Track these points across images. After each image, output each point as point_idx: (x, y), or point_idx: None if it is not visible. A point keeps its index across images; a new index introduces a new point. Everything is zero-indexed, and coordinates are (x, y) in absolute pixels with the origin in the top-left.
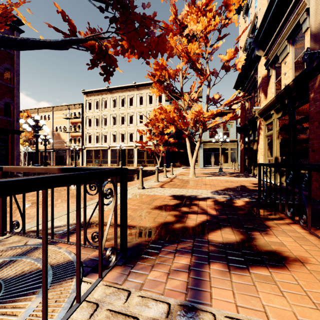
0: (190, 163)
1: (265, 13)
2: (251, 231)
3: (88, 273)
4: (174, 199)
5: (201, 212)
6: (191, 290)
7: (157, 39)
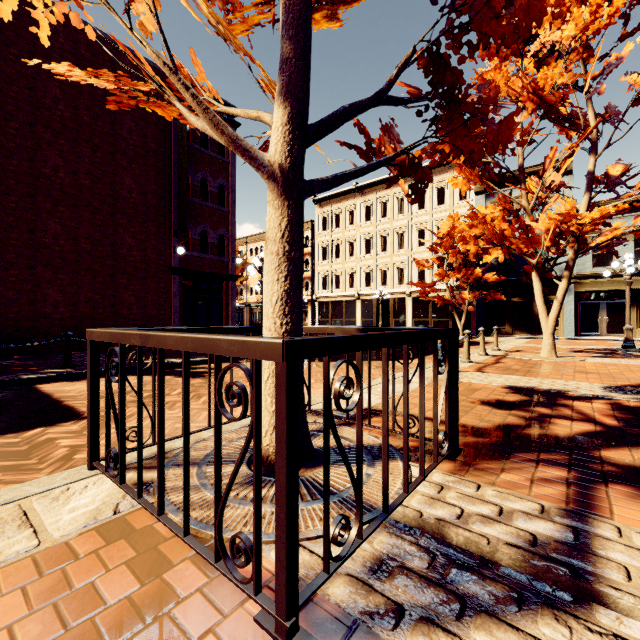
0: (543, 326)
1: None
2: None
3: (411, 461)
4: (515, 393)
5: (581, 418)
6: (574, 502)
7: (498, 125)
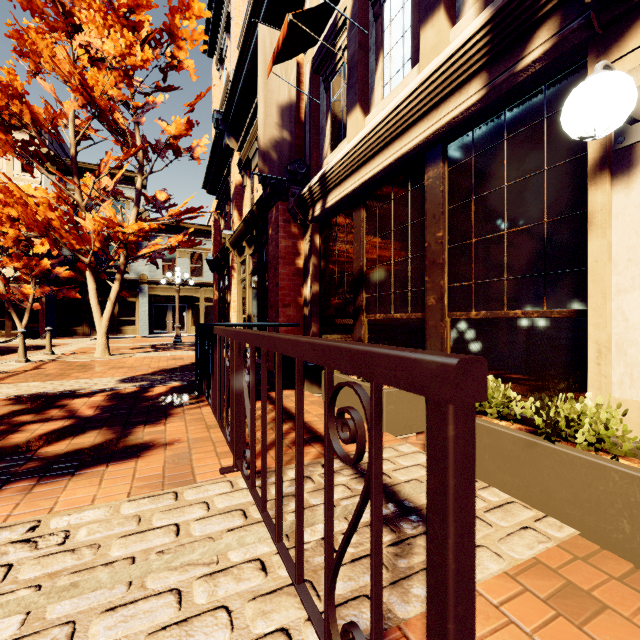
0: (98, 326)
1: (232, 84)
2: (134, 426)
3: None
4: (12, 404)
5: (63, 416)
6: None
7: None
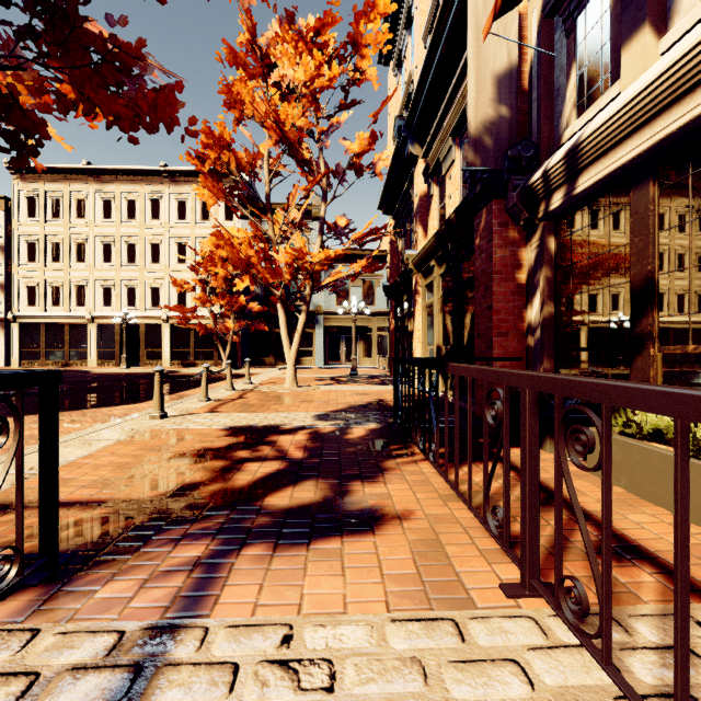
0: (287, 357)
1: (420, 79)
2: (350, 482)
3: None
4: (229, 436)
5: (275, 456)
6: (184, 599)
7: (154, 95)
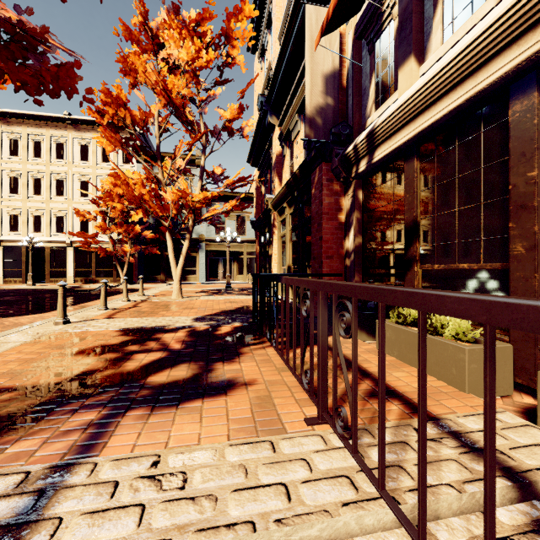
0: (174, 274)
1: (276, 69)
2: (214, 363)
3: None
4: (123, 335)
5: (159, 348)
6: (79, 448)
7: (56, 69)
